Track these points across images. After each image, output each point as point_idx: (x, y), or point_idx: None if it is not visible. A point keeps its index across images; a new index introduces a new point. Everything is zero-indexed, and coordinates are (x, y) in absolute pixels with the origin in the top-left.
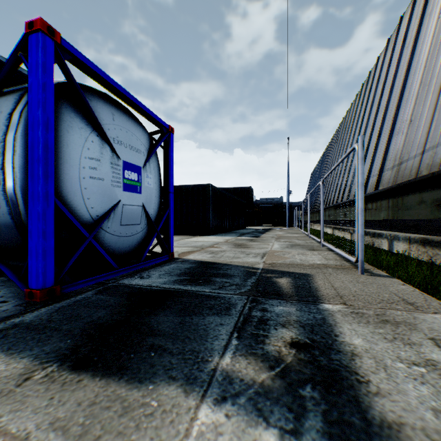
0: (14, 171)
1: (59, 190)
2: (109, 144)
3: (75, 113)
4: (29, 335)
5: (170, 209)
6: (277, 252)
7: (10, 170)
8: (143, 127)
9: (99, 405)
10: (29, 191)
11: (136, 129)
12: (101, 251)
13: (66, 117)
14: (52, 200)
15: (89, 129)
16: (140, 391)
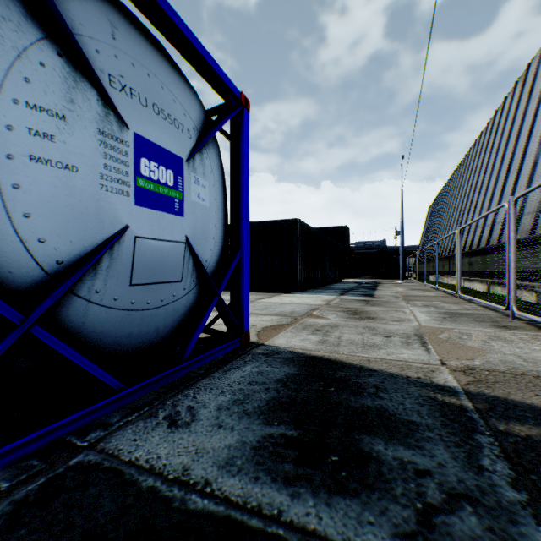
0: None
1: None
2: (95, 84)
3: None
4: None
5: (243, 252)
6: (439, 332)
7: None
8: (190, 87)
9: None
10: None
11: (172, 81)
12: (69, 355)
13: None
14: None
15: (34, 32)
16: None
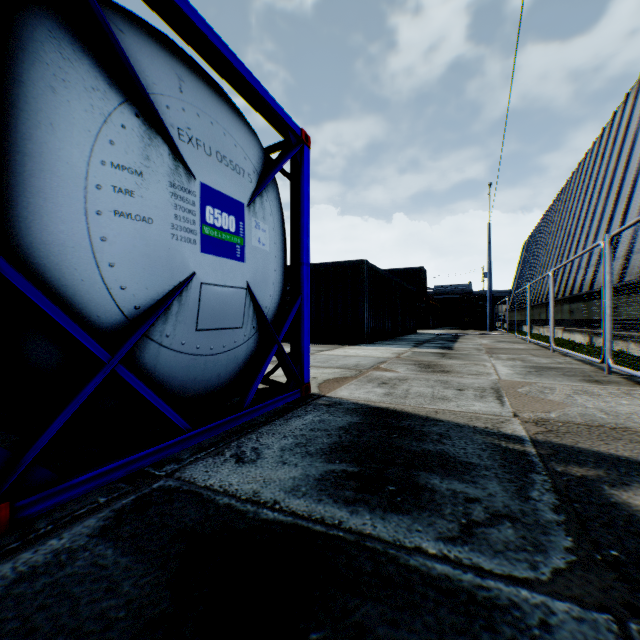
0: None
1: (26, 240)
2: (166, 140)
3: (76, 51)
4: None
5: (303, 298)
6: (520, 386)
7: None
8: (250, 128)
9: None
10: None
11: (233, 125)
12: (145, 394)
13: (49, 55)
14: None
15: (116, 98)
16: None
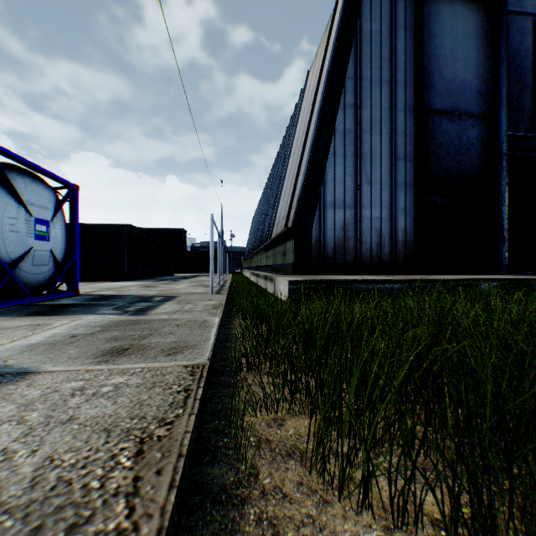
0: None
1: None
2: (25, 206)
3: None
4: None
5: (77, 254)
6: (176, 289)
7: None
8: (51, 187)
9: (54, 318)
10: None
11: (45, 190)
12: (19, 283)
13: None
14: None
15: (10, 197)
16: (69, 316)
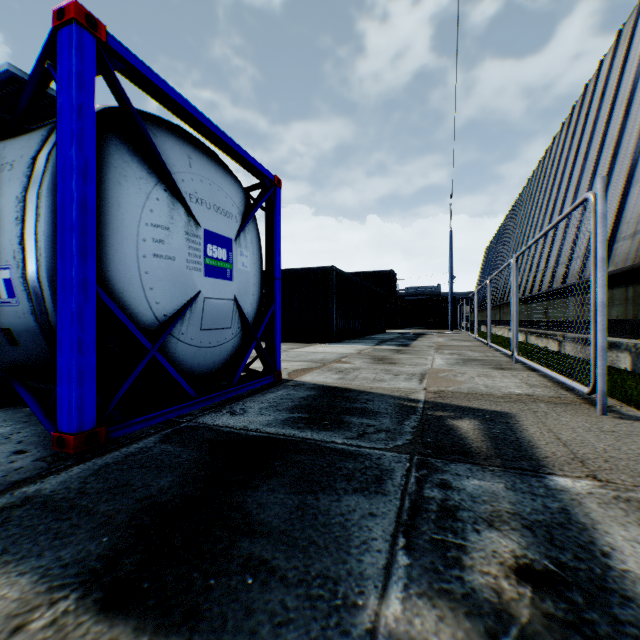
0: (38, 247)
1: (106, 276)
2: (183, 203)
3: (131, 155)
4: (44, 521)
5: (276, 305)
6: (443, 372)
7: (32, 245)
8: (236, 179)
9: None
10: (59, 278)
11: (224, 181)
12: (171, 371)
13: (117, 161)
14: (93, 292)
15: (153, 180)
16: None
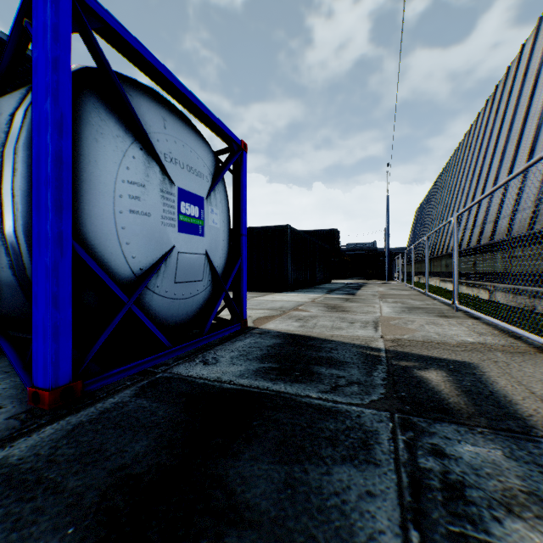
0: (14, 202)
1: (83, 230)
2: (158, 162)
3: (107, 113)
4: (4, 502)
5: (242, 259)
6: (393, 320)
7: (9, 200)
8: (206, 142)
9: None
10: (34, 232)
11: (196, 143)
12: (146, 323)
13: (94, 119)
14: (69, 246)
15: (129, 139)
16: None
